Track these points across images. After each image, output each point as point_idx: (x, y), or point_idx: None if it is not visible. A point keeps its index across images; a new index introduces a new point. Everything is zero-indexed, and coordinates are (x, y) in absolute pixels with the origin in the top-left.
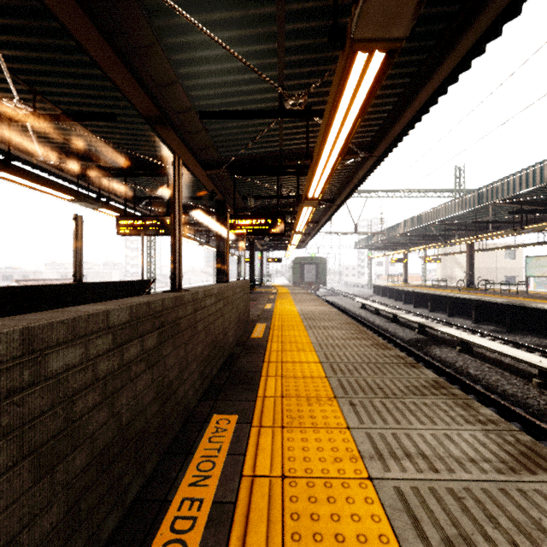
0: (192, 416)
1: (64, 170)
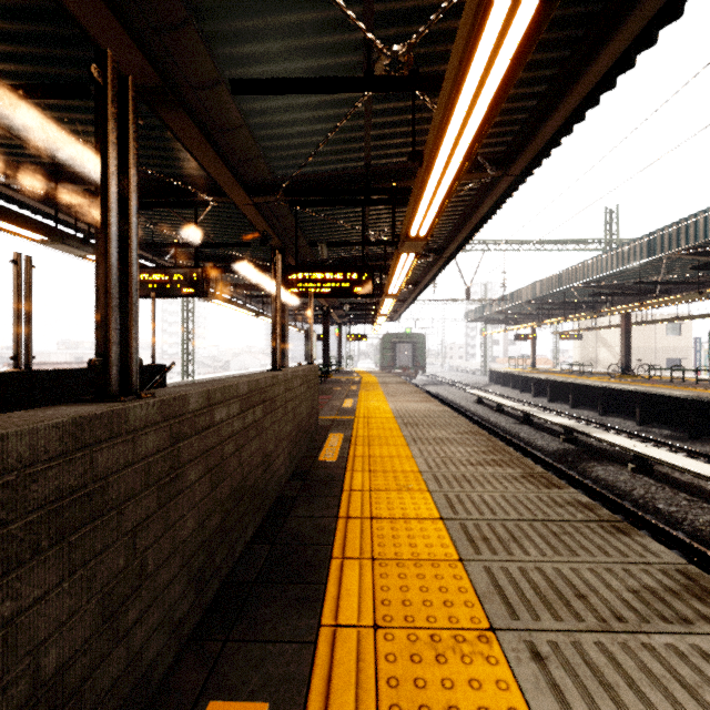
0: (155, 708)
1: (44, 201)
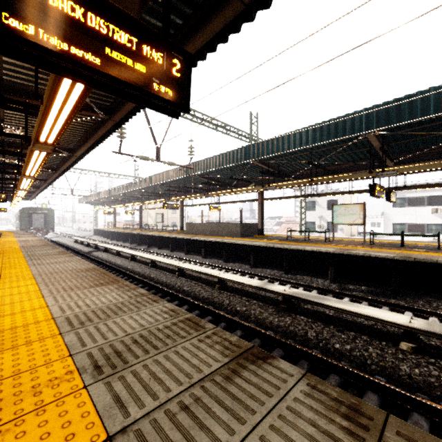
0: None
1: None
